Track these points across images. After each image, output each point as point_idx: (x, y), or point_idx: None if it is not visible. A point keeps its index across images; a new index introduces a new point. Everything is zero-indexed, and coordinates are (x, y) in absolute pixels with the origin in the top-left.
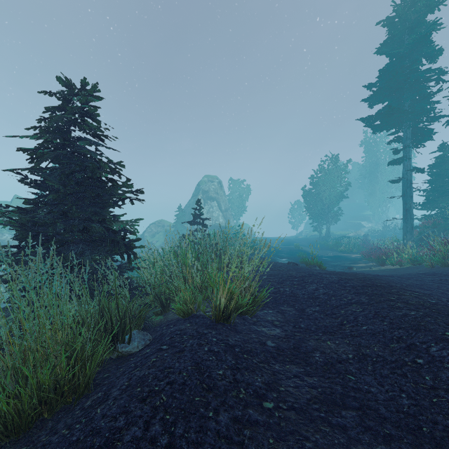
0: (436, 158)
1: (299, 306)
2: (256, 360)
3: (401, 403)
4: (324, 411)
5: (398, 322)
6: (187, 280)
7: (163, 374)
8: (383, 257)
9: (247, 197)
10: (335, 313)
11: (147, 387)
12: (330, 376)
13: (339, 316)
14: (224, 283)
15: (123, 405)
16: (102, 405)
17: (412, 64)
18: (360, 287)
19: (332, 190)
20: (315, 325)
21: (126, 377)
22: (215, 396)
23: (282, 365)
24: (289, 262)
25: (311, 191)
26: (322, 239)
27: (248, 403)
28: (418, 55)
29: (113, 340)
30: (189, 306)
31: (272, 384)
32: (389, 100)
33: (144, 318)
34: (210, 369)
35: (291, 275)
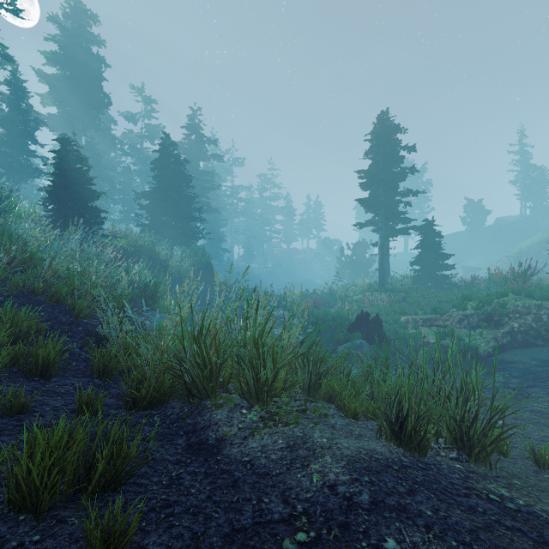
0: None
1: None
2: None
3: None
4: None
5: None
6: None
7: None
8: None
9: None
10: None
11: None
12: None
13: None
14: None
15: None
16: None
17: None
18: None
19: None
20: None
21: None
22: None
23: None
24: None
25: None
26: None
27: None
28: None
29: None
30: None
31: None
32: None
33: None
34: None
35: None
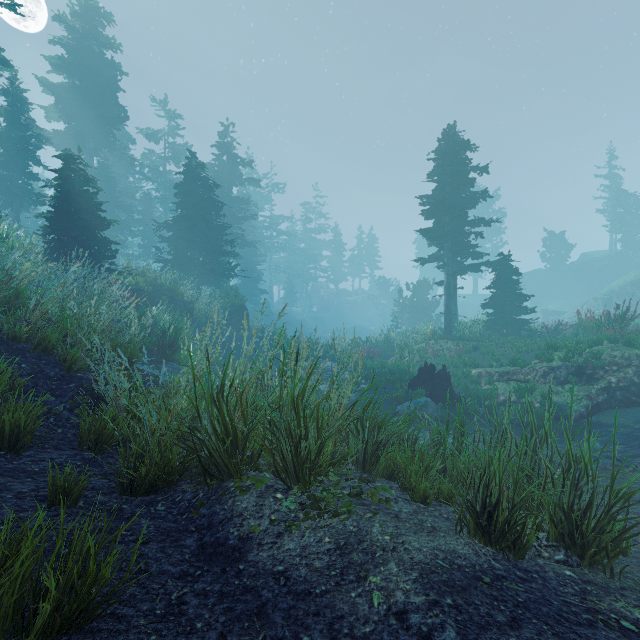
0: None
1: None
2: None
3: None
4: None
5: None
6: None
7: None
8: None
9: None
10: None
11: None
12: None
13: None
14: None
15: None
16: None
17: None
18: None
19: None
20: None
21: None
22: None
23: None
24: None
25: None
26: None
27: None
28: None
29: None
30: None
31: None
32: None
33: None
34: None
35: None
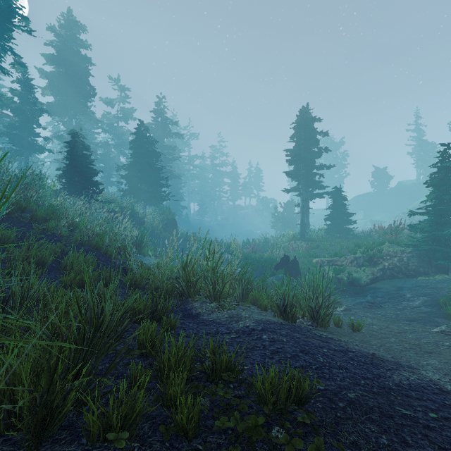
0: None
1: None
2: None
3: None
4: None
5: None
6: None
7: None
8: None
9: None
10: None
11: None
12: None
13: None
14: None
15: None
16: None
17: None
18: None
19: None
20: None
21: None
22: None
23: None
24: None
25: None
26: None
27: None
28: None
29: None
30: None
31: None
32: None
33: None
34: None
35: None
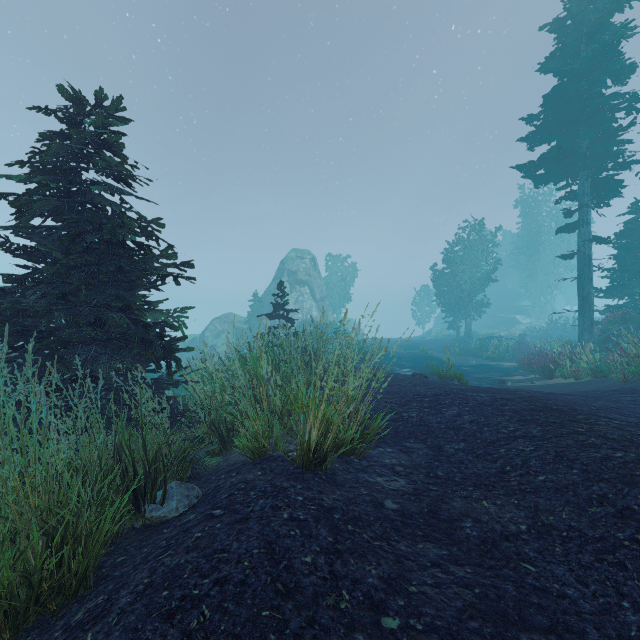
0: (626, 223)
1: (433, 441)
2: (368, 534)
3: (624, 620)
4: (489, 634)
5: (596, 469)
6: (261, 400)
7: (210, 564)
8: (550, 366)
9: (352, 280)
10: (491, 453)
11: (180, 589)
12: (492, 564)
13: (497, 458)
14: (316, 407)
15: (132, 627)
16: (96, 625)
17: (592, 87)
18: (526, 412)
19: (475, 270)
20: (460, 473)
21: (148, 568)
22: (298, 608)
23: (411, 543)
24: (414, 374)
25: (444, 272)
26: (460, 341)
27: (354, 621)
28: (600, 74)
29: (137, 499)
30: (261, 443)
31: (396, 579)
32: (557, 139)
33: (191, 461)
34: (290, 553)
35: (419, 393)
